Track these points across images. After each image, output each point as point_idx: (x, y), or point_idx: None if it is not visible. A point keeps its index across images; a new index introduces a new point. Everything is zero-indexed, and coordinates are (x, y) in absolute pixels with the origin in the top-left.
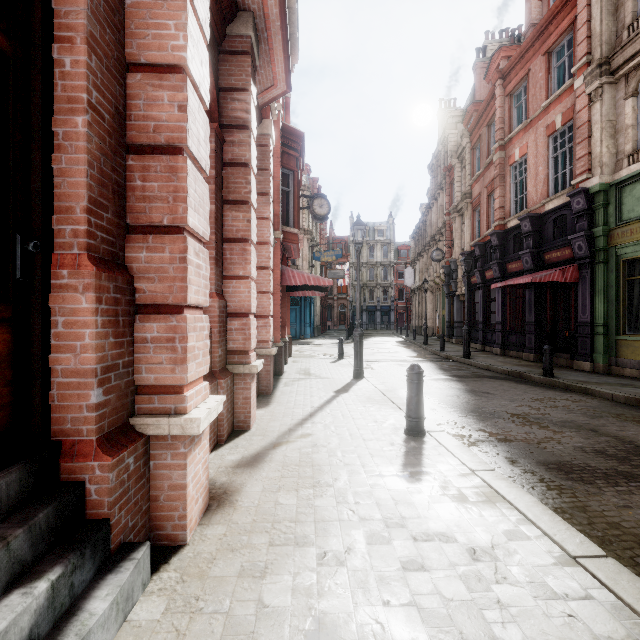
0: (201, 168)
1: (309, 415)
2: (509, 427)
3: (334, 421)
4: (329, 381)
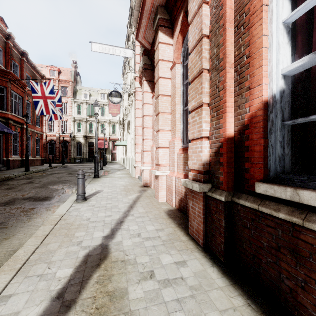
0: (143, 127)
1: (132, 206)
2: (3, 216)
3: (117, 204)
4: None
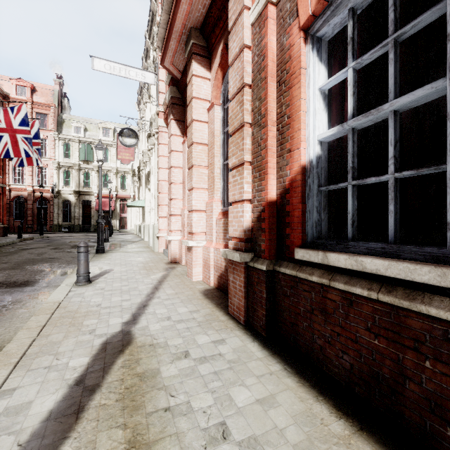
0: (171, 183)
1: (157, 288)
2: None
3: (137, 285)
4: (146, 439)
